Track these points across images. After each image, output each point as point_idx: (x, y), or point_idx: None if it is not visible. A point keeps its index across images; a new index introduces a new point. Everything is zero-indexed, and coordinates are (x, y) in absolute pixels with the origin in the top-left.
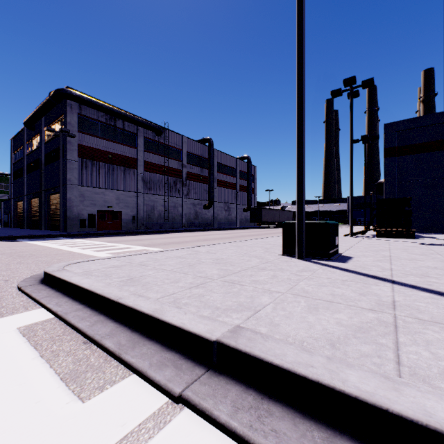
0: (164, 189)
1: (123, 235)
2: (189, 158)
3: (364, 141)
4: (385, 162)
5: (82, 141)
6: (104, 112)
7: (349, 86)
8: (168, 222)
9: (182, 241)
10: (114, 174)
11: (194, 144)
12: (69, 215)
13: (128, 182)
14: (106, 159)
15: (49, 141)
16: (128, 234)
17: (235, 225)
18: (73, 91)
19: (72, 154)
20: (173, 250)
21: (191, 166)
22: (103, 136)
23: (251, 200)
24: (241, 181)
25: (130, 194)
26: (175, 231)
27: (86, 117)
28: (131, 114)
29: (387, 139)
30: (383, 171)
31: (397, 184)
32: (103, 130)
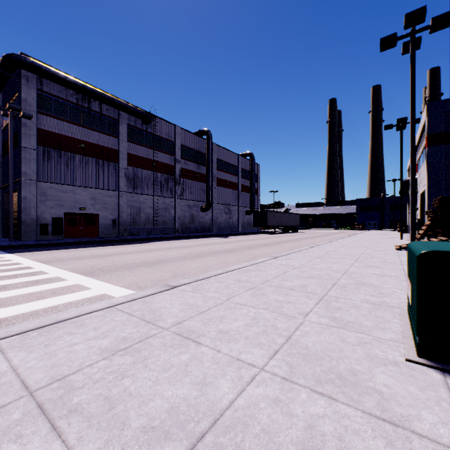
0: (152, 188)
1: (92, 245)
2: (184, 152)
3: (400, 127)
4: (428, 152)
5: (43, 125)
6: (73, 88)
7: (412, 26)
8: (158, 227)
9: (161, 260)
10: (88, 168)
11: (190, 136)
12: (25, 219)
13: (107, 178)
14: (77, 149)
15: (6, 127)
16: (100, 244)
17: (237, 230)
18: (27, 58)
19: (29, 140)
20: (96, 310)
21: (185, 161)
22: (73, 120)
23: (254, 202)
24: (243, 180)
25: (110, 193)
26: (165, 238)
27: (49, 95)
28: (110, 95)
29: (431, 123)
30: (426, 163)
31: (445, 180)
32: (73, 113)
